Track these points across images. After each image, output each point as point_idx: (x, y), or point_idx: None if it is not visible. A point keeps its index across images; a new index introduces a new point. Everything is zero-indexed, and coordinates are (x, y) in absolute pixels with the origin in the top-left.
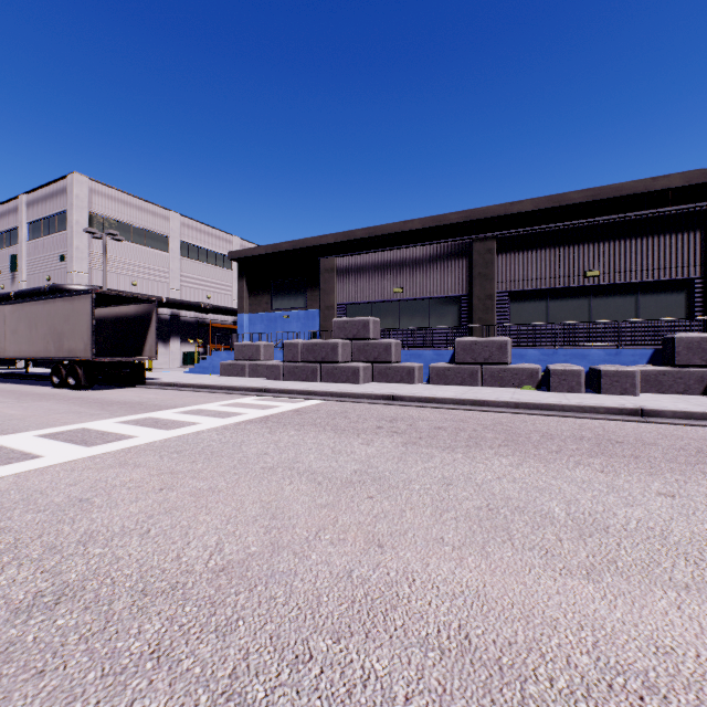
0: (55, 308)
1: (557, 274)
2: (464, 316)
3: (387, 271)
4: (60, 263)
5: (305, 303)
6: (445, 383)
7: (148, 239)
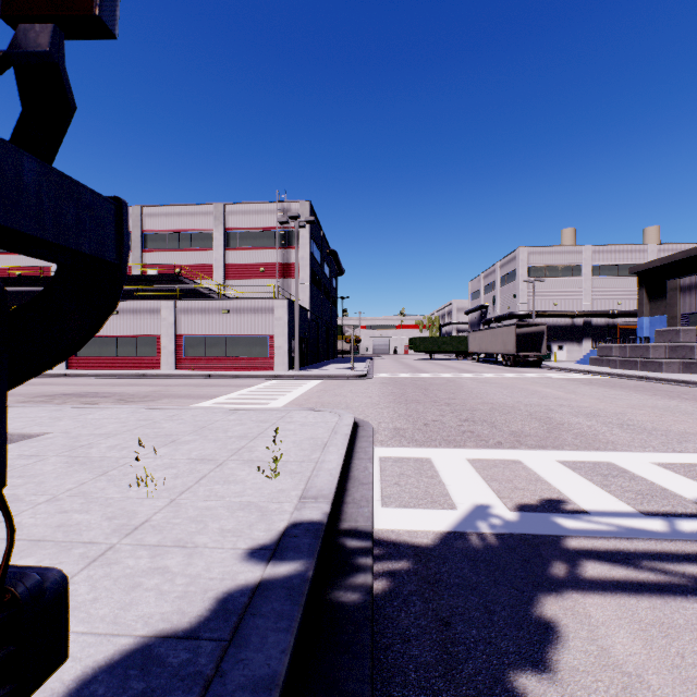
0: (503, 331)
1: None
2: None
3: None
4: (513, 299)
5: None
6: None
7: (565, 271)
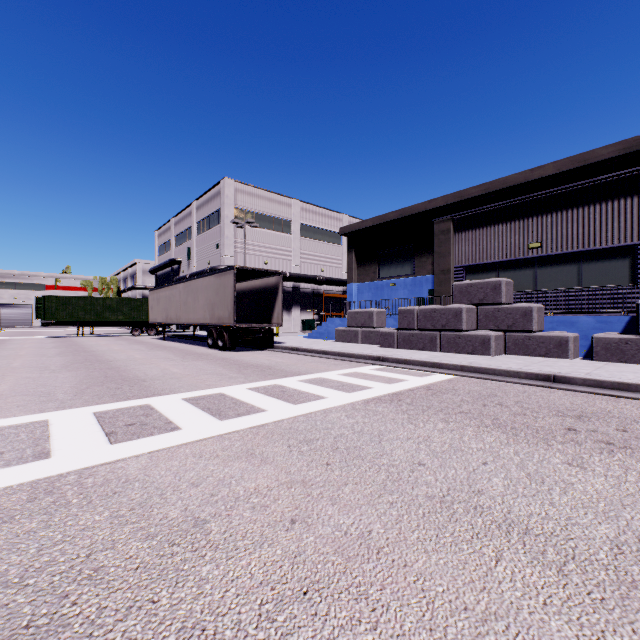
0: (209, 284)
1: None
2: None
3: (518, 224)
4: (216, 250)
5: (412, 270)
6: (620, 360)
7: (275, 224)
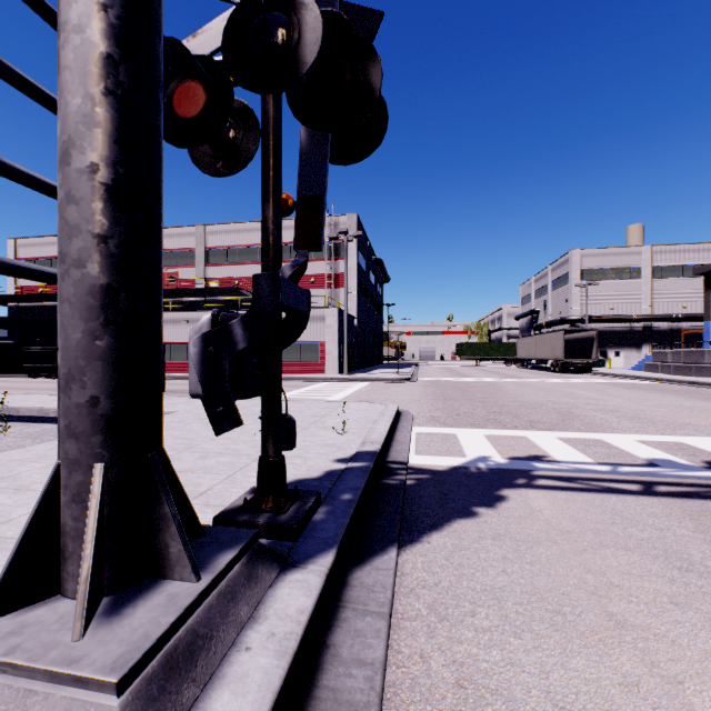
0: (551, 337)
1: None
2: None
3: None
4: (565, 303)
5: None
6: None
7: (622, 274)
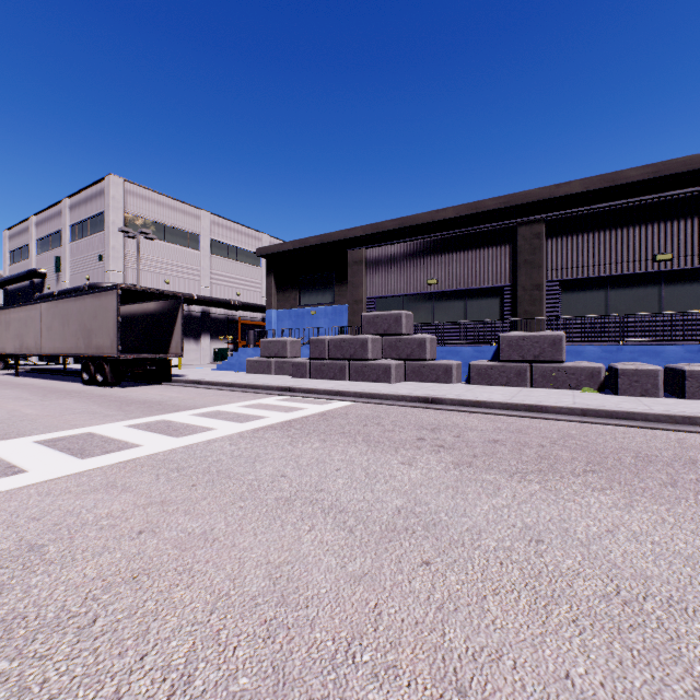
0: (85, 305)
1: (619, 259)
2: (507, 309)
3: (420, 261)
4: (98, 263)
5: (333, 298)
6: (488, 384)
7: (180, 237)
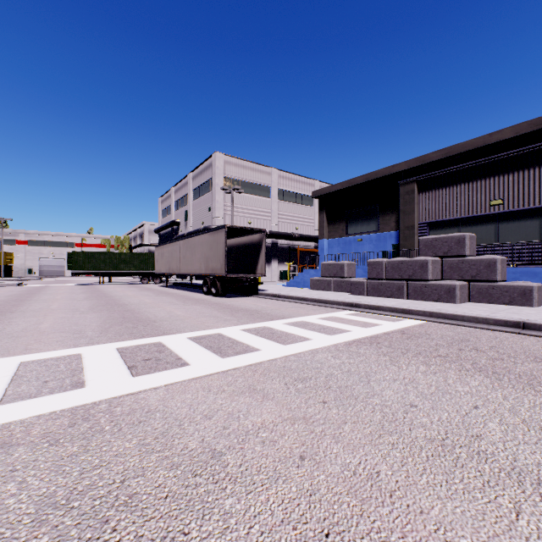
0: (204, 240)
1: None
2: None
3: (480, 183)
4: (208, 213)
5: (376, 227)
6: None
7: (257, 190)
